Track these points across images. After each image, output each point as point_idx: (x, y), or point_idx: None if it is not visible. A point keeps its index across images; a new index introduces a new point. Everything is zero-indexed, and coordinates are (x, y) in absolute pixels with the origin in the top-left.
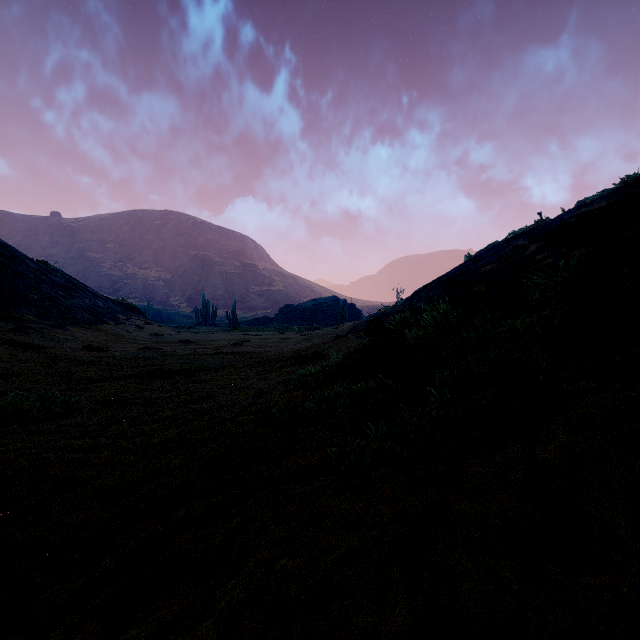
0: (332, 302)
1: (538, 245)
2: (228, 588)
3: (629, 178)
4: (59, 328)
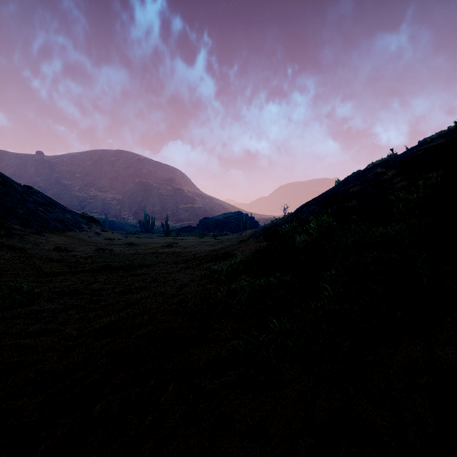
0: (237, 215)
1: (394, 171)
2: None
3: None
4: (37, 234)
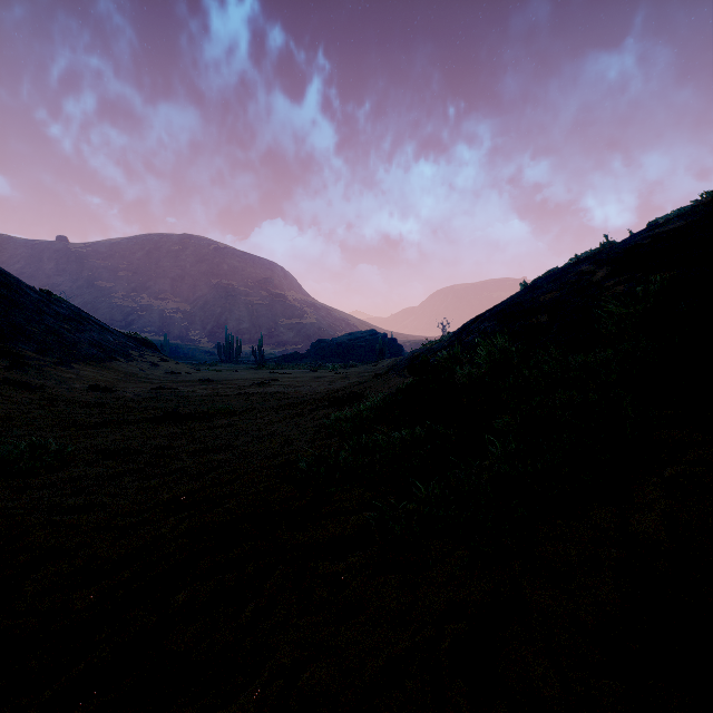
0: (370, 336)
1: (606, 270)
2: (234, 711)
3: (709, 194)
4: (62, 365)
